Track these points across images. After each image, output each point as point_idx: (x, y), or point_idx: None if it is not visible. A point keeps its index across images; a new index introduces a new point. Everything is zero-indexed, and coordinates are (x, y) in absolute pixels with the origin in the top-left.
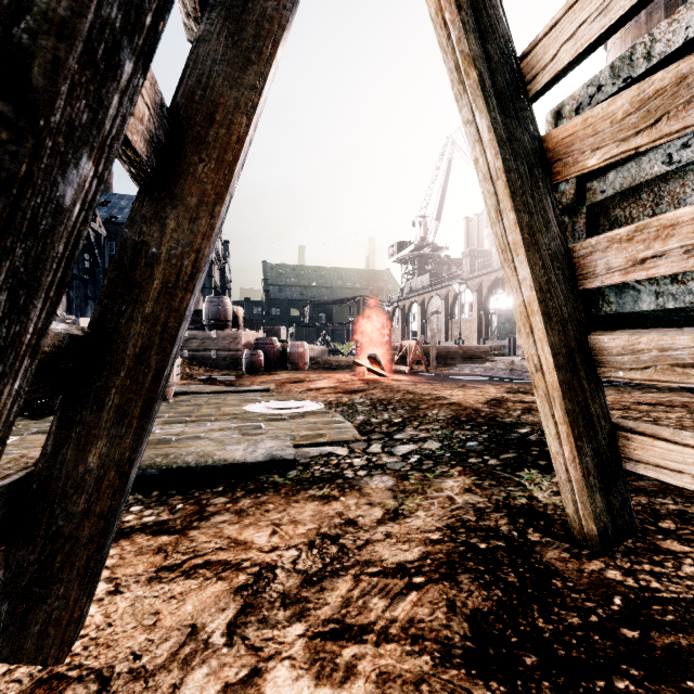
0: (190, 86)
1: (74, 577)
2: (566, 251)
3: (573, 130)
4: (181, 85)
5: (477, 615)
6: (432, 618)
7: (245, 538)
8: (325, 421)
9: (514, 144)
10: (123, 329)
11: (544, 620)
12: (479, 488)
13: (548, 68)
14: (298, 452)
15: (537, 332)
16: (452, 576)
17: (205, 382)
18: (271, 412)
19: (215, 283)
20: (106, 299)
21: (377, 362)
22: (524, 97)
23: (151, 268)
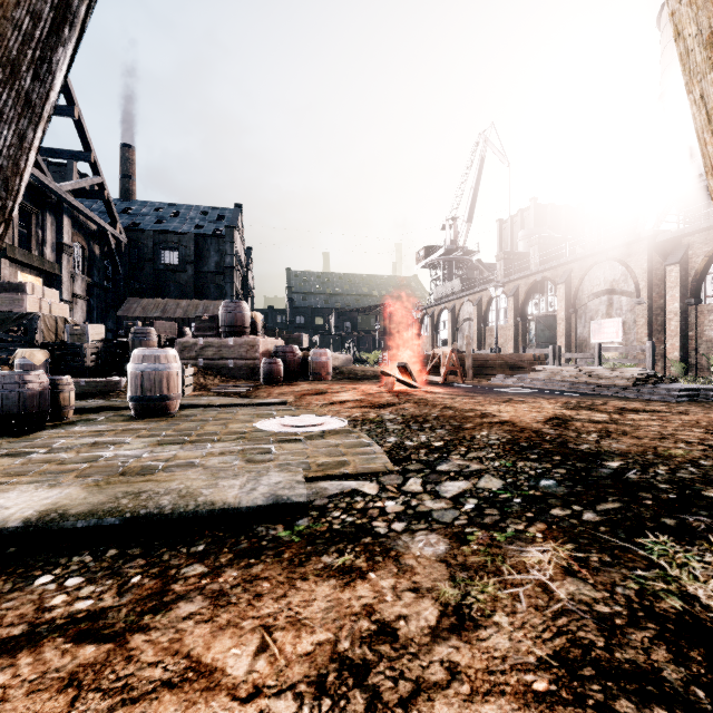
0: None
1: None
2: None
3: None
4: None
5: None
6: None
7: (214, 659)
8: (349, 443)
9: None
10: None
11: None
12: (586, 568)
13: None
14: (313, 489)
15: None
16: None
17: (219, 393)
18: (285, 431)
19: (237, 290)
20: None
21: (408, 372)
22: None
23: None
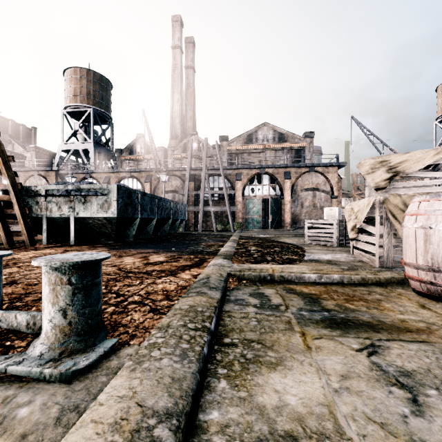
0: None
1: None
2: (3, 209)
3: (3, 196)
4: None
5: None
6: None
7: None
8: None
9: None
10: None
11: None
12: None
13: None
14: None
15: None
16: None
17: None
18: None
19: None
20: None
21: None
22: None
23: None
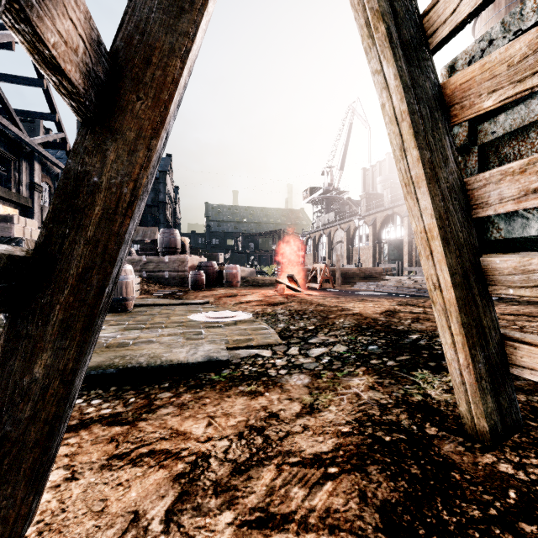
0: (128, 31)
1: (20, 478)
2: (462, 184)
3: (470, 76)
4: (121, 30)
5: (387, 506)
6: (346, 508)
7: (185, 429)
8: (253, 328)
9: (417, 90)
10: (66, 250)
11: (448, 513)
12: (381, 386)
13: (448, 22)
14: (231, 354)
15: (436, 255)
16: (362, 467)
17: (159, 296)
18: (210, 321)
19: (168, 219)
20: (51, 224)
21: (294, 281)
22: (426, 48)
23: (92, 195)
